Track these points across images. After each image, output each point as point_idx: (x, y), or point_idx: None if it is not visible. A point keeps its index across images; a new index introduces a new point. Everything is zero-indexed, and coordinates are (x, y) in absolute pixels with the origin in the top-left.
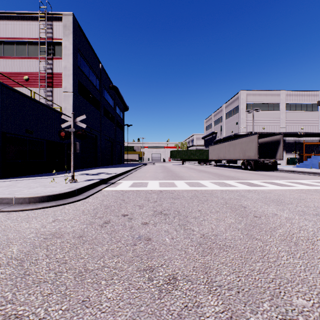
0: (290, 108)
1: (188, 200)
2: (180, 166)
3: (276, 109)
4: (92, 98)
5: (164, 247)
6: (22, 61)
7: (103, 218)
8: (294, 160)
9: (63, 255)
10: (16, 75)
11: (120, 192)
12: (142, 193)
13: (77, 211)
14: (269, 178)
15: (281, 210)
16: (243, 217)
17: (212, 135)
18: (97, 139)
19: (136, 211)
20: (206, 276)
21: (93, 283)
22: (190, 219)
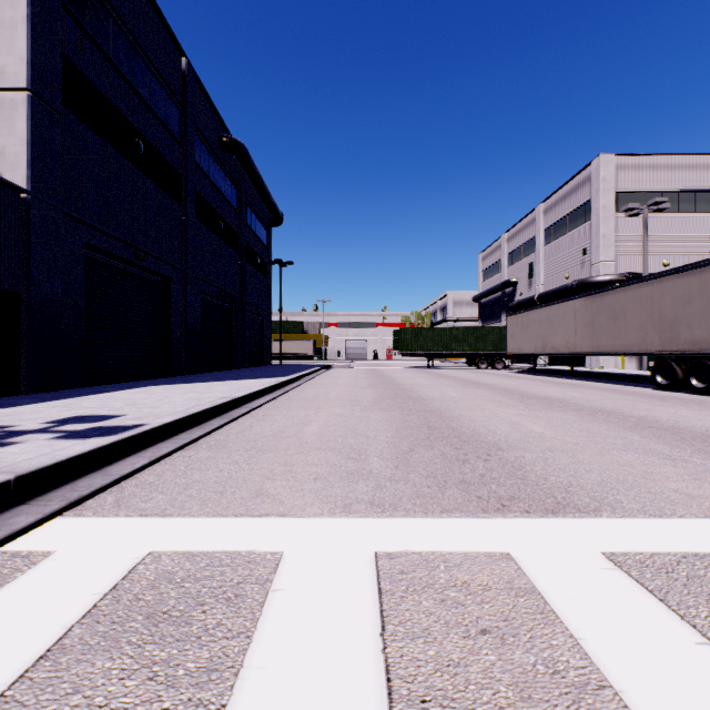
0: None
1: None
2: (425, 372)
3: (703, 209)
4: (145, 153)
5: None
6: None
7: None
8: None
9: None
10: None
11: None
12: None
13: None
14: None
15: None
16: None
17: (502, 291)
18: (171, 290)
19: None
20: None
21: None
22: None
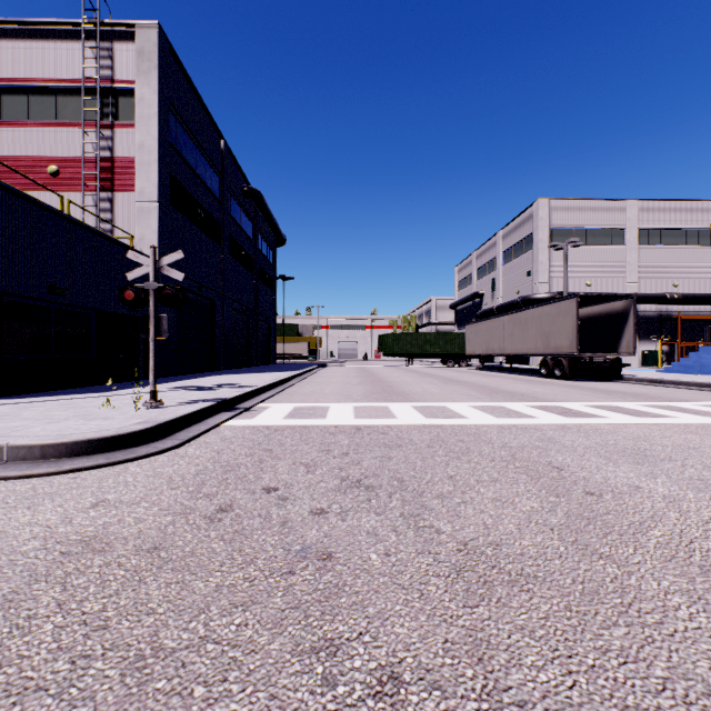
0: (649, 240)
1: (423, 450)
2: (402, 369)
3: (618, 242)
4: (203, 217)
5: (366, 580)
6: (45, 132)
7: (216, 498)
8: (657, 357)
9: (103, 604)
10: (31, 164)
11: (263, 431)
12: (314, 433)
13: (156, 478)
14: (607, 397)
15: (648, 476)
16: (559, 494)
17: (472, 301)
18: (215, 309)
19: (298, 480)
20: (480, 670)
21: (172, 693)
22: (429, 500)
